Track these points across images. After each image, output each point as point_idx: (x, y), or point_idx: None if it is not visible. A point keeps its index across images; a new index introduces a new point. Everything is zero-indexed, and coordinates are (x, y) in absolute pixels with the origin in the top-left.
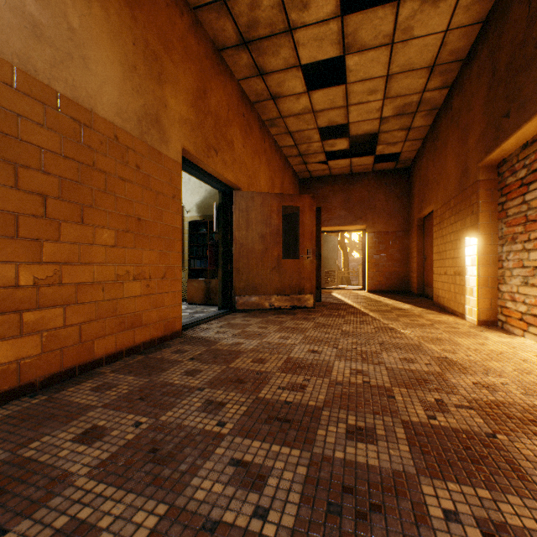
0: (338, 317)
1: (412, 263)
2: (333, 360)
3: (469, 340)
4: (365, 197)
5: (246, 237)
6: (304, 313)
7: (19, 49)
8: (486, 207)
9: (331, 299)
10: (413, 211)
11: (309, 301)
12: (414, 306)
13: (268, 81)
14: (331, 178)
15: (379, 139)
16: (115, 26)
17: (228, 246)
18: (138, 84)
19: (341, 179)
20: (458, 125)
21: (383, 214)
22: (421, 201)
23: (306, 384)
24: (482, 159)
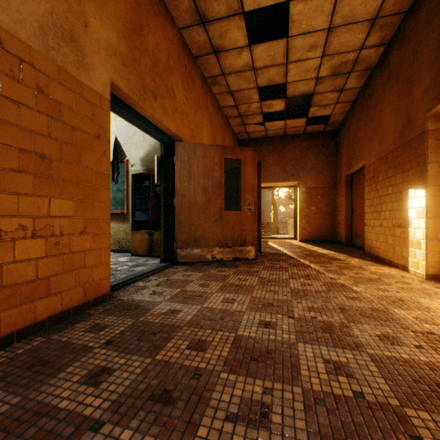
0: (281, 270)
1: (340, 215)
2: (294, 341)
3: (436, 301)
4: (297, 156)
5: (188, 189)
6: (247, 265)
7: None
8: (435, 158)
9: (269, 249)
10: (341, 169)
11: (250, 253)
12: (349, 256)
13: (211, 31)
14: (266, 139)
15: (313, 101)
16: None
17: (170, 198)
18: None
19: (275, 141)
20: (398, 79)
21: (313, 171)
22: (350, 159)
23: (269, 404)
24: (433, 107)
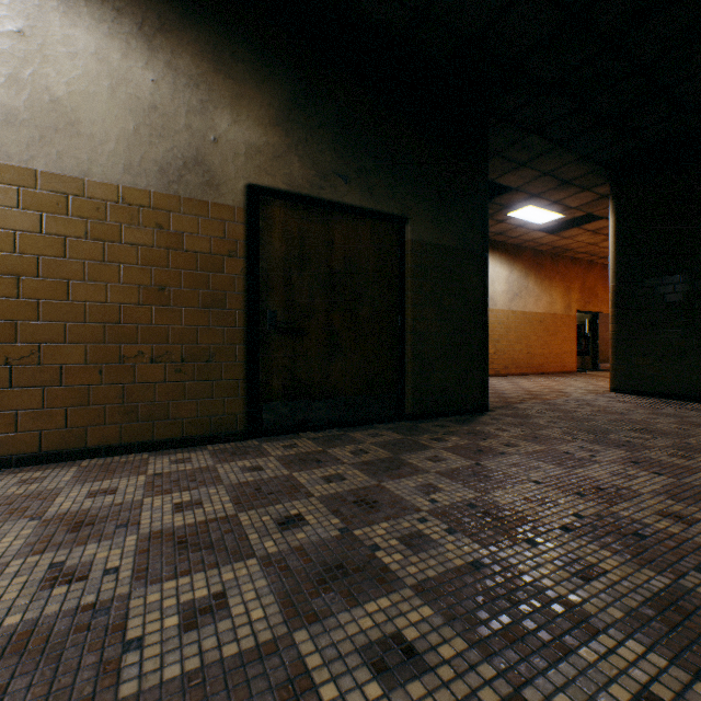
0: None
1: None
2: None
3: None
4: None
5: (604, 335)
6: None
7: (547, 310)
8: None
9: None
10: None
11: None
12: None
13: None
14: None
15: None
16: (559, 289)
17: (594, 340)
18: (564, 299)
19: None
20: None
21: None
22: None
23: None
24: None
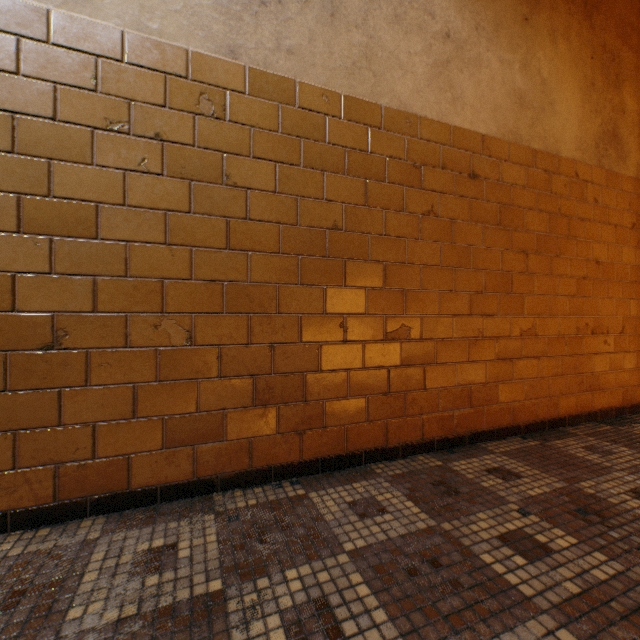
0: None
1: None
2: None
3: None
4: None
5: None
6: None
7: (511, 126)
8: None
9: None
10: None
11: None
12: None
13: None
14: None
15: None
16: (574, 51)
17: None
18: (594, 102)
19: None
20: None
21: None
22: None
23: None
24: None
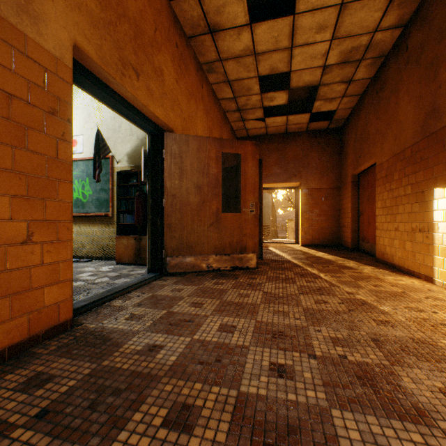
0: (288, 282)
1: (345, 218)
2: (325, 404)
3: None
4: (299, 155)
5: (179, 188)
6: (247, 275)
7: None
8: None
9: (271, 255)
10: (346, 169)
11: (251, 261)
12: (360, 263)
13: (206, 4)
14: (266, 137)
15: (318, 94)
16: None
17: (158, 197)
18: None
19: (276, 138)
20: (420, 62)
21: (316, 172)
22: (358, 157)
23: None
24: None
